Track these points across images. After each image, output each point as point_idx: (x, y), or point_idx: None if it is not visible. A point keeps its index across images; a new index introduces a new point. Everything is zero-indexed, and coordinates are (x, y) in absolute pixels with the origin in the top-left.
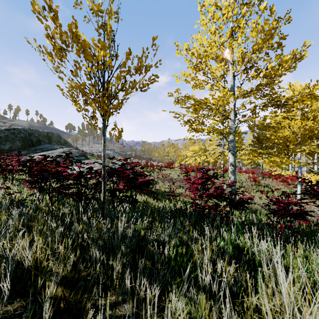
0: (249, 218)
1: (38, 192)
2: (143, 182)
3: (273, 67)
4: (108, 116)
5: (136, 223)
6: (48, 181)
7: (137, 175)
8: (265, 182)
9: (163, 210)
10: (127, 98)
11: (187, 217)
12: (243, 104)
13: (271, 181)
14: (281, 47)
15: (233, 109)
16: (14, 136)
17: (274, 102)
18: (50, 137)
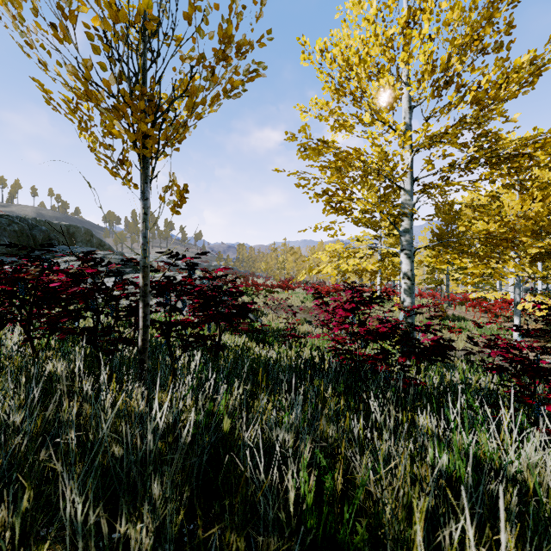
0: (446, 379)
1: (20, 329)
2: (235, 305)
3: (494, 81)
4: (156, 158)
5: (215, 396)
6: (27, 304)
7: (223, 292)
8: (455, 312)
9: (276, 365)
10: (198, 118)
11: (328, 380)
12: (429, 160)
13: (465, 310)
14: (508, 43)
15: (410, 168)
16: (0, 229)
17: (494, 152)
18: (73, 235)
